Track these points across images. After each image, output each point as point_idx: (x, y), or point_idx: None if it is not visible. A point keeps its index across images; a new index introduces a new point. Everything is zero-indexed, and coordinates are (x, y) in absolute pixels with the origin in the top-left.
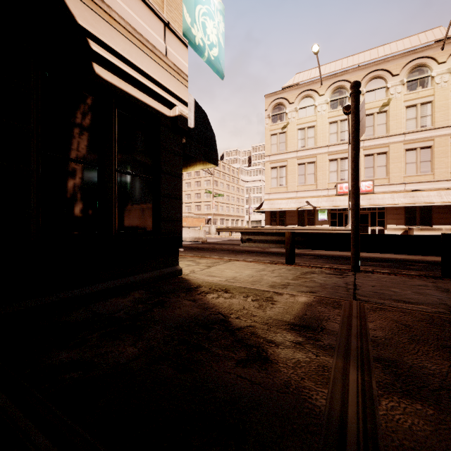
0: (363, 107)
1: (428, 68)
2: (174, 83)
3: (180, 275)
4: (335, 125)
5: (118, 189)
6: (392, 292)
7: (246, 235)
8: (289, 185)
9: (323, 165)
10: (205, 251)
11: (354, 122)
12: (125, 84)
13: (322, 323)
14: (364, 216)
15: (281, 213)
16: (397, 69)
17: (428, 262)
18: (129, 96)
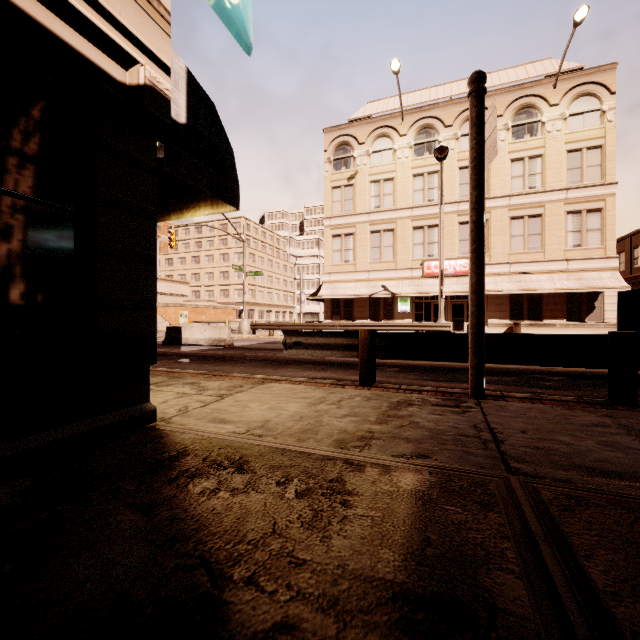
0: (491, 115)
1: (537, 110)
2: (133, 13)
3: (150, 423)
4: (420, 179)
5: None
6: (563, 444)
7: (292, 335)
8: (358, 262)
9: (404, 235)
10: (225, 363)
11: (475, 141)
12: None
13: (478, 577)
14: (459, 307)
15: (347, 302)
16: (500, 108)
17: (564, 374)
18: None
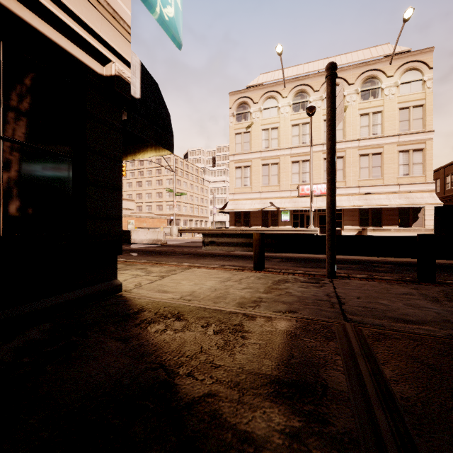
0: (340, 91)
1: (378, 80)
2: (108, 29)
3: (118, 293)
4: (297, 128)
5: (4, 168)
6: (382, 305)
7: (208, 236)
8: (253, 186)
9: (286, 167)
10: (162, 256)
11: (330, 108)
12: (17, 4)
13: (319, 373)
14: (324, 217)
15: (245, 214)
16: (352, 78)
17: (392, 263)
18: (26, 25)
